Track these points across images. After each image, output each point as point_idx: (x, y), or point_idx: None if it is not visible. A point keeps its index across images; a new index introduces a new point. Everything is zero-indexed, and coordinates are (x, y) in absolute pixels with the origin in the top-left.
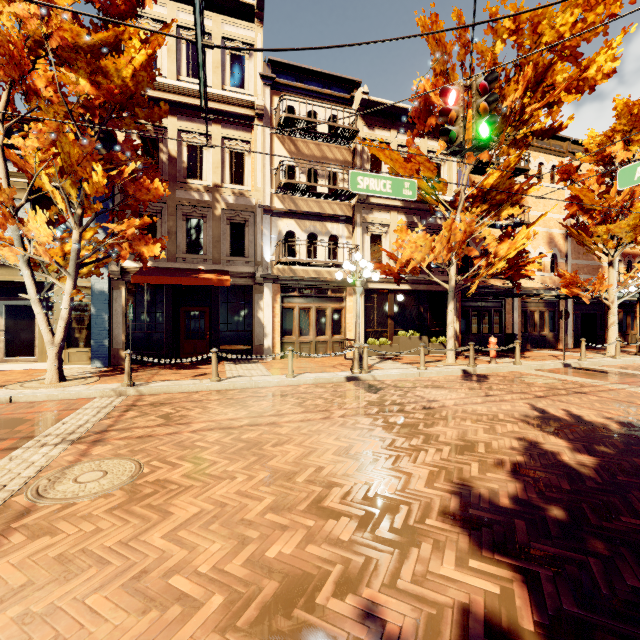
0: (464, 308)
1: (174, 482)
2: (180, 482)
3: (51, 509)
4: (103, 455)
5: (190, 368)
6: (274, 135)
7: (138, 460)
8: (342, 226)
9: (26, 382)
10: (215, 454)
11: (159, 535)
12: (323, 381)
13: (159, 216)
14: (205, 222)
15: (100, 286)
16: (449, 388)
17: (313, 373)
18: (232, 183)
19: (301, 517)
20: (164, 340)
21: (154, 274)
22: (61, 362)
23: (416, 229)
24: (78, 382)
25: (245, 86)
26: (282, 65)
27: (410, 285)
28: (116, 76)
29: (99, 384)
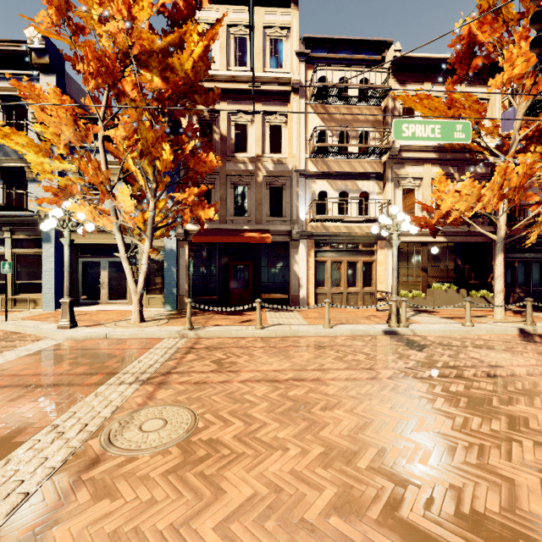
0: (508, 260)
1: (226, 445)
2: (232, 446)
3: (116, 461)
4: (165, 400)
5: (237, 314)
6: (308, 105)
7: (194, 410)
8: (372, 183)
9: (118, 321)
10: (264, 413)
11: (211, 524)
12: (360, 333)
13: (213, 186)
14: (249, 188)
15: (170, 245)
16: (510, 350)
17: (348, 324)
18: (271, 153)
19: (376, 532)
20: (217, 289)
21: (209, 234)
22: (141, 307)
23: (462, 177)
24: (153, 323)
25: (282, 65)
26: (315, 40)
27: (445, 237)
28: (180, 70)
29: (168, 326)
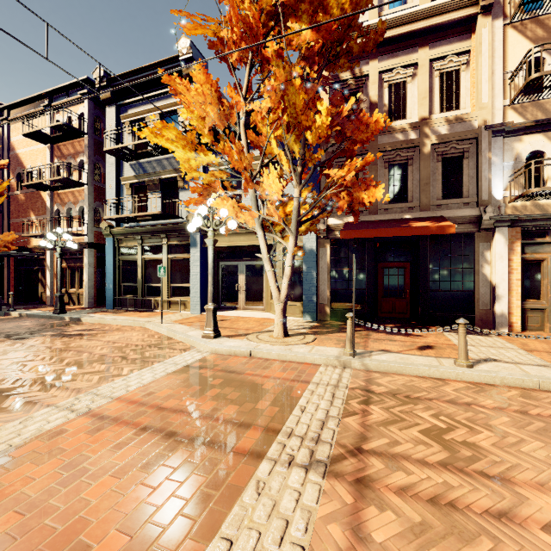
0: None
1: None
2: None
3: None
4: None
5: (401, 333)
6: (507, 27)
7: None
8: None
9: (259, 333)
10: None
11: None
12: None
13: None
14: (410, 165)
15: (309, 245)
16: None
17: None
18: (442, 111)
19: None
20: (365, 298)
21: (360, 228)
22: (285, 318)
23: None
24: (299, 339)
25: None
26: None
27: None
28: (335, 6)
29: (318, 346)
